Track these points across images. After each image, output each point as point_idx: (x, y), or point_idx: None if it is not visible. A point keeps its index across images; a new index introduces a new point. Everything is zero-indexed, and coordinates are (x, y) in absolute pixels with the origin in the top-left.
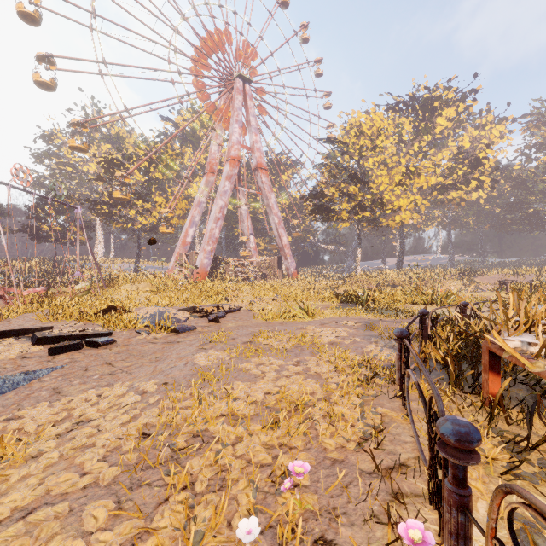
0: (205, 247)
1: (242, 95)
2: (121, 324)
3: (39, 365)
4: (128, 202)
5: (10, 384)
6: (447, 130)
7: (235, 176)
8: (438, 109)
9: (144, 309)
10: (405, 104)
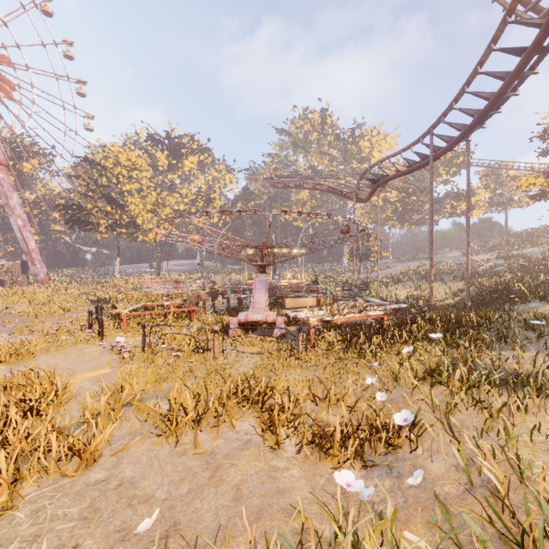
0: None
1: None
2: None
3: None
4: None
5: None
6: (193, 170)
7: None
8: (185, 154)
9: None
10: (161, 142)
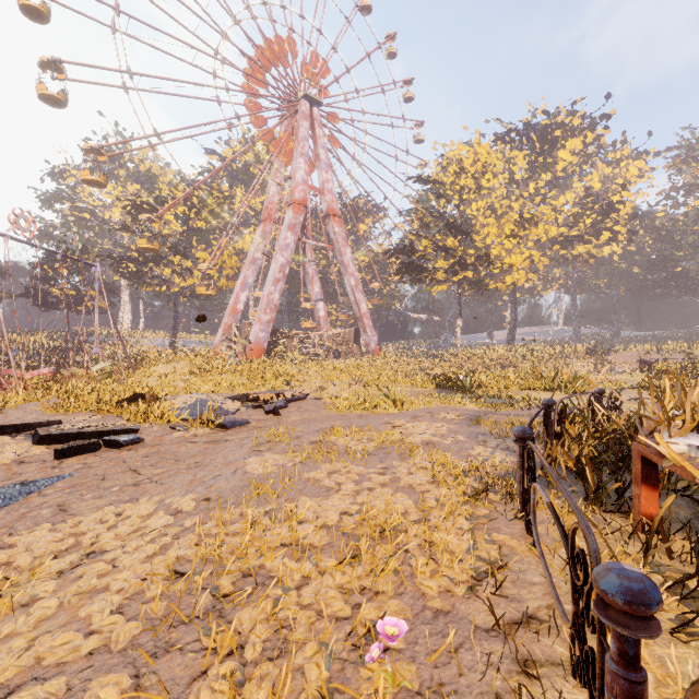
0: (261, 317)
1: (309, 120)
2: (151, 417)
3: (41, 473)
4: (162, 259)
5: (1, 499)
6: (571, 166)
7: (299, 225)
8: (560, 140)
9: (182, 397)
10: (518, 133)
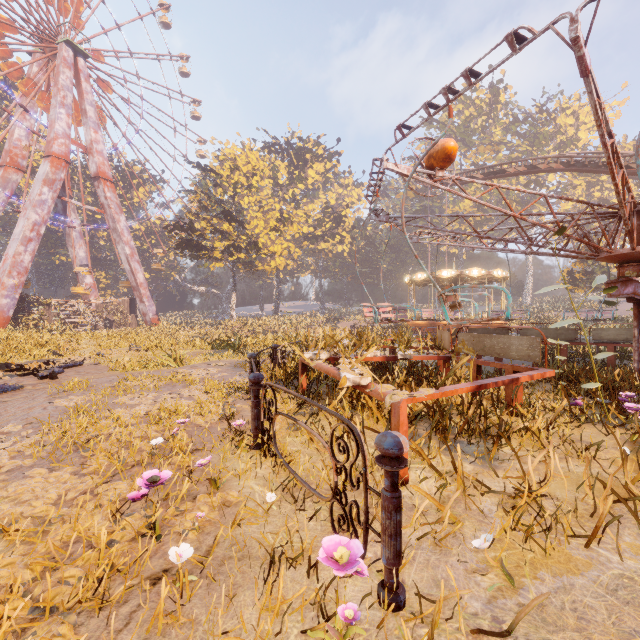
0: (3, 280)
1: (73, 70)
2: None
3: None
4: None
5: None
6: (318, 183)
7: (60, 181)
8: (309, 161)
9: None
10: (281, 147)
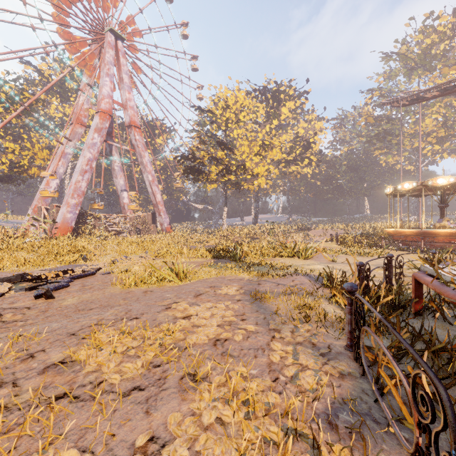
0: (68, 200)
1: (114, 50)
2: None
3: None
4: None
5: None
6: (288, 118)
7: (105, 129)
8: (283, 101)
9: None
10: (260, 92)
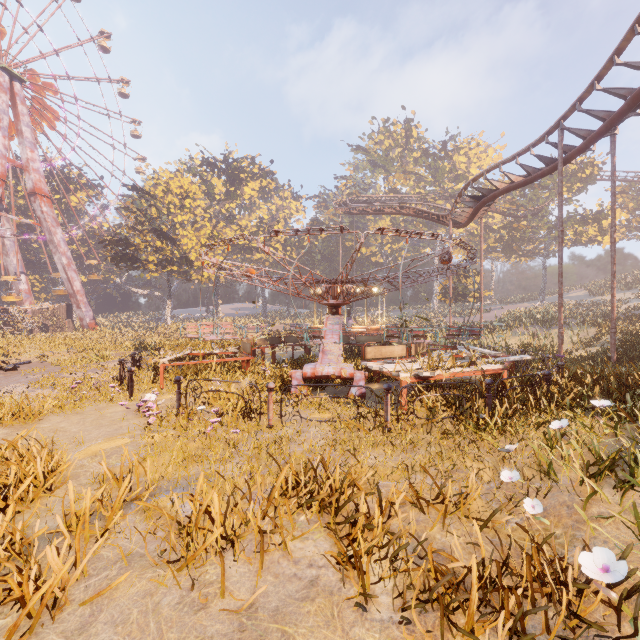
0: None
1: (9, 94)
2: None
3: None
4: None
5: None
6: (254, 198)
7: None
8: (245, 180)
9: None
10: (217, 166)
